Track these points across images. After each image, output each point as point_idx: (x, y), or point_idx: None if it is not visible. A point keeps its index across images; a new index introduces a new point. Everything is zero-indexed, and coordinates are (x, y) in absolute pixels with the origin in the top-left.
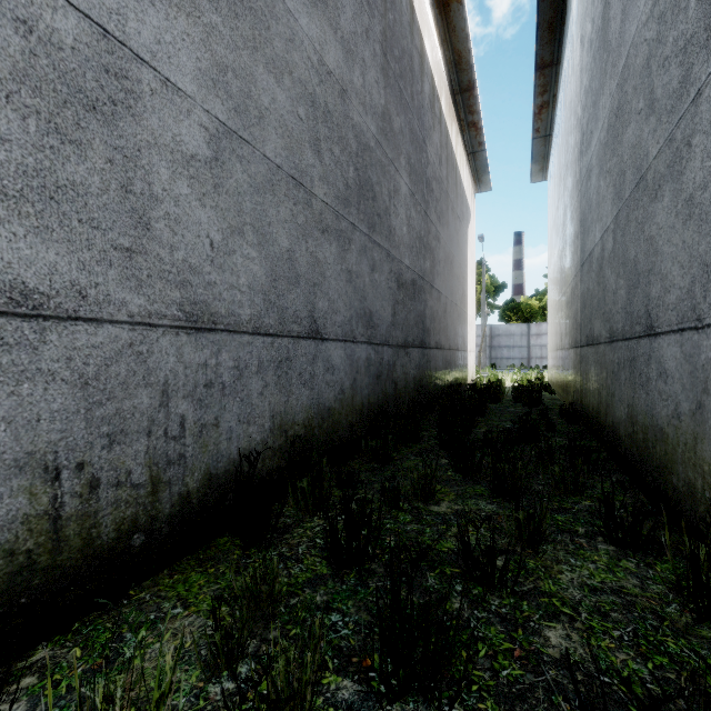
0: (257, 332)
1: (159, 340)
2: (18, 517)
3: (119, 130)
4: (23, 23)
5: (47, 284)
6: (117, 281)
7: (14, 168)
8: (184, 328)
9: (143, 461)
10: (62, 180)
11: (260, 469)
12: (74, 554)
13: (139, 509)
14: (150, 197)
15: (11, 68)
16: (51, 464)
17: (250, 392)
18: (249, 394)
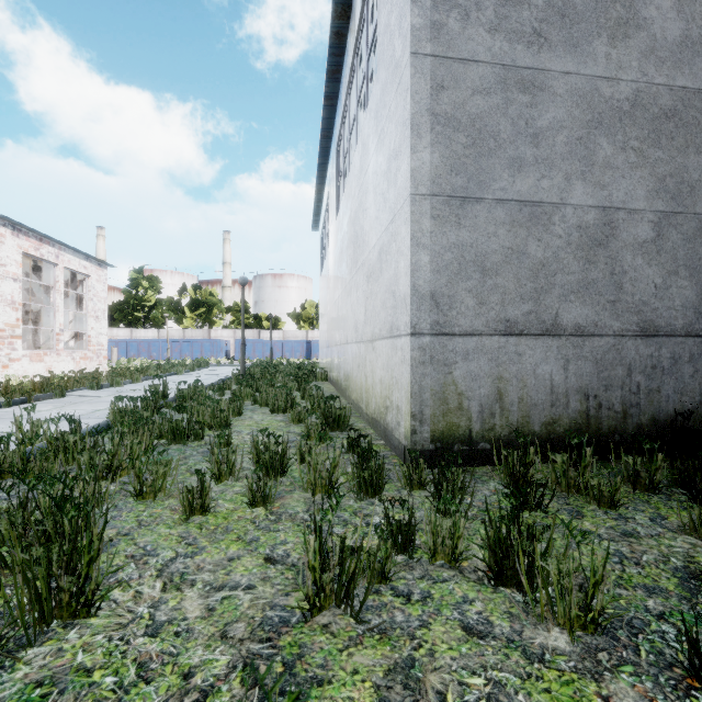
0: (688, 335)
1: (626, 343)
2: (577, 410)
3: (609, 248)
4: (578, 227)
5: (585, 323)
6: (608, 317)
7: (576, 282)
8: (639, 336)
9: (619, 401)
10: (589, 280)
11: (691, 427)
12: (593, 432)
13: (617, 423)
14: (622, 273)
15: (575, 246)
16: (586, 393)
17: (682, 374)
18: (681, 376)
